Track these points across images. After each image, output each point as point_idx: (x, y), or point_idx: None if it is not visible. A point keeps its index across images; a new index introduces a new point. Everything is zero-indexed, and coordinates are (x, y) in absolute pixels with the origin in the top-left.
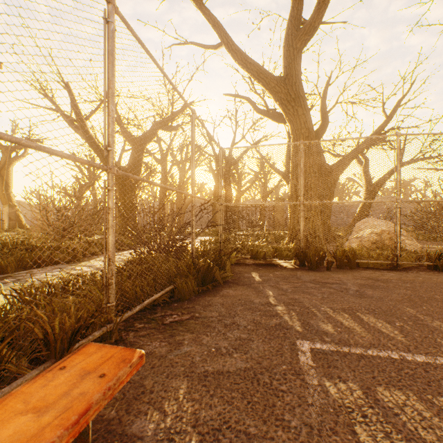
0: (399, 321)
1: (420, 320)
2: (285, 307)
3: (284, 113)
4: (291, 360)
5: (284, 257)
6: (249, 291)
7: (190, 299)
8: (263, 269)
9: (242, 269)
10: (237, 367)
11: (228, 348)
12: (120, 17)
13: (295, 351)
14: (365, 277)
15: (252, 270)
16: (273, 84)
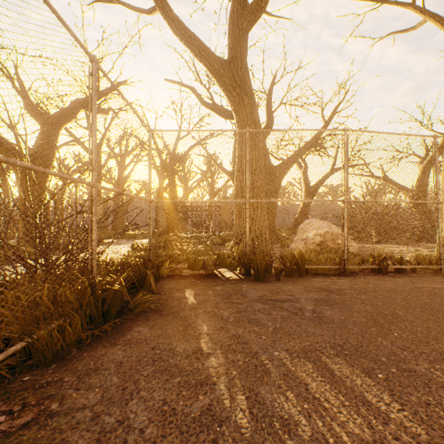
0: (380, 368)
1: (402, 360)
2: (222, 358)
3: (229, 100)
4: None
5: (228, 265)
6: (174, 325)
7: (66, 357)
8: (201, 283)
9: (175, 285)
10: None
11: None
12: None
13: None
14: (318, 288)
15: (187, 285)
16: (217, 65)
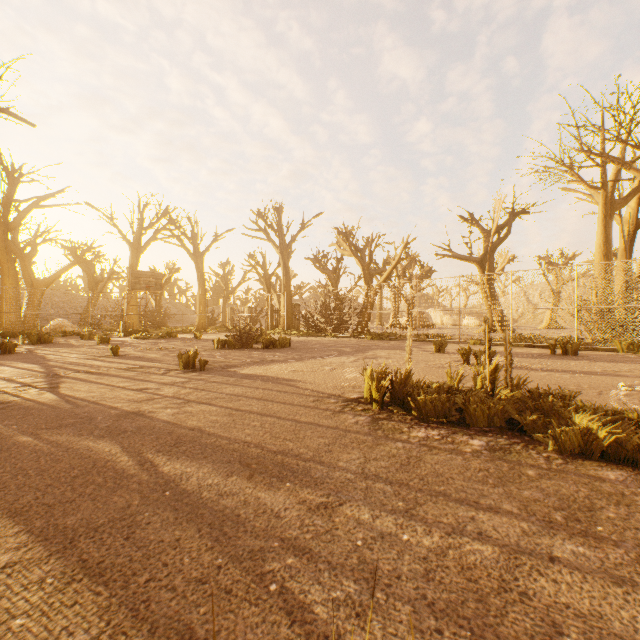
0: None
1: None
2: None
3: None
4: None
5: None
6: None
7: None
8: None
9: None
10: None
11: None
12: None
13: None
14: None
15: None
16: None
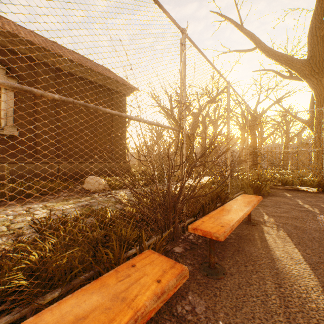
0: None
1: None
2: (309, 206)
3: (308, 84)
4: (313, 218)
5: (308, 185)
6: (284, 199)
7: None
8: (291, 191)
9: (276, 190)
10: (287, 216)
11: (280, 212)
12: (230, 86)
13: (315, 216)
14: None
15: (283, 191)
16: (298, 65)
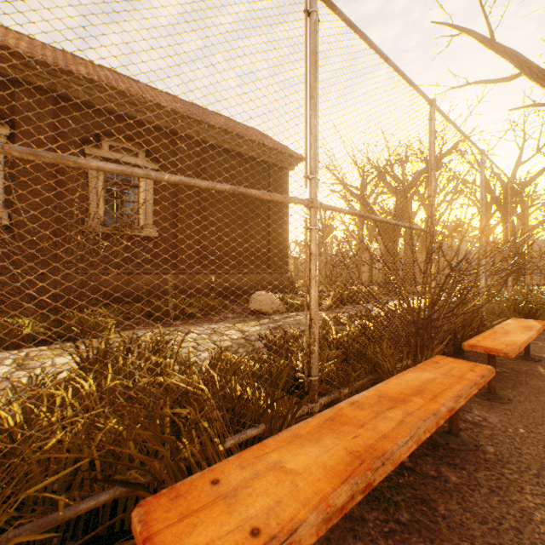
0: None
1: None
2: None
3: None
4: None
5: None
6: None
7: None
8: None
9: None
10: None
11: None
12: (484, 156)
13: None
14: None
15: None
16: None
